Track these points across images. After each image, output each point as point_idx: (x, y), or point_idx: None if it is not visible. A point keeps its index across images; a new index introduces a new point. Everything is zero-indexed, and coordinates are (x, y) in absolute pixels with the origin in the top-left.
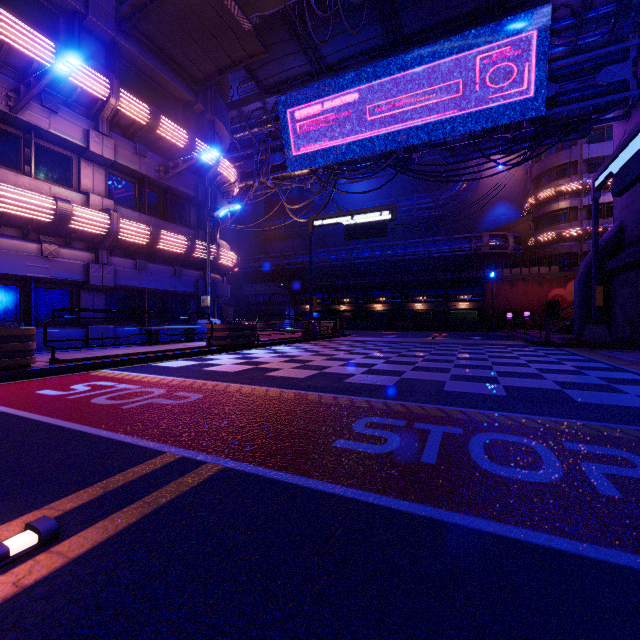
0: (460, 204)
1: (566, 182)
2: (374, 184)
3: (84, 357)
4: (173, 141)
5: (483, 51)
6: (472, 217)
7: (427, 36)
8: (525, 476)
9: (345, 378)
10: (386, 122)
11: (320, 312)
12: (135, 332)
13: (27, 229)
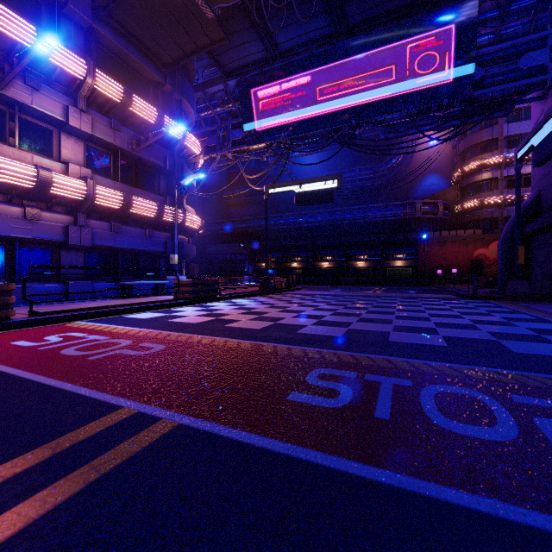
0: (396, 175)
1: (488, 156)
2: (321, 158)
3: (61, 310)
4: (144, 117)
5: (418, 39)
6: (406, 187)
7: (369, 26)
8: (481, 433)
9: (297, 329)
10: (333, 102)
11: (275, 269)
12: (110, 287)
13: (11, 194)
